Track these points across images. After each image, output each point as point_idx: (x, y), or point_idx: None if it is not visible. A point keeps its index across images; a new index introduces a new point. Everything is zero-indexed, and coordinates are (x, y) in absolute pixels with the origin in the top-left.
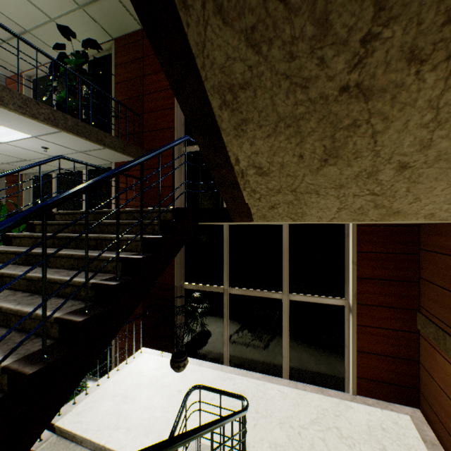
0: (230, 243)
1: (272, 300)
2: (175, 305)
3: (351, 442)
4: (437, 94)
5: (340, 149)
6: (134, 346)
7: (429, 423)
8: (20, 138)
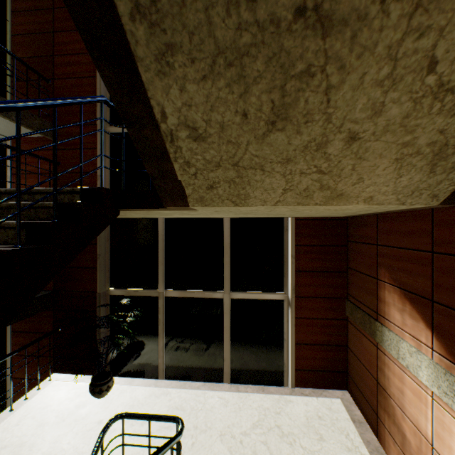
0: (167, 240)
1: (213, 300)
2: (97, 316)
3: (292, 438)
4: (398, 38)
5: (290, 107)
6: (41, 373)
7: (356, 403)
8: None
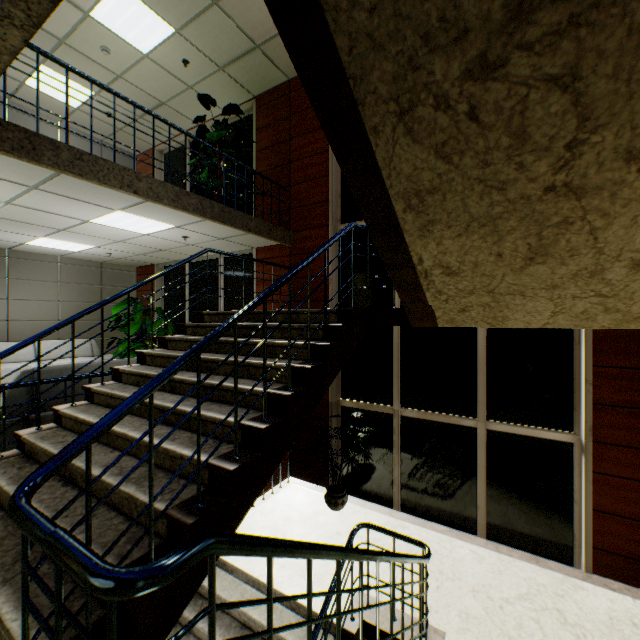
0: (402, 349)
1: (461, 428)
2: (329, 426)
3: (581, 631)
4: None
5: (549, 246)
6: (279, 474)
7: None
8: (163, 229)
